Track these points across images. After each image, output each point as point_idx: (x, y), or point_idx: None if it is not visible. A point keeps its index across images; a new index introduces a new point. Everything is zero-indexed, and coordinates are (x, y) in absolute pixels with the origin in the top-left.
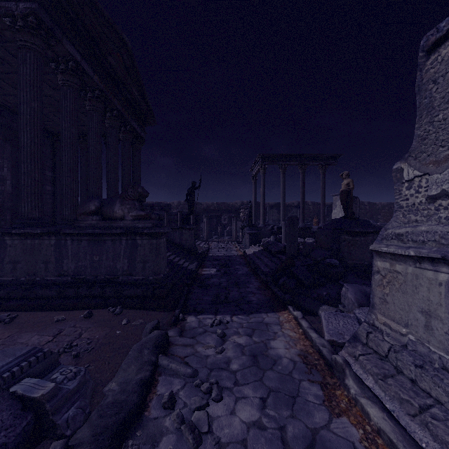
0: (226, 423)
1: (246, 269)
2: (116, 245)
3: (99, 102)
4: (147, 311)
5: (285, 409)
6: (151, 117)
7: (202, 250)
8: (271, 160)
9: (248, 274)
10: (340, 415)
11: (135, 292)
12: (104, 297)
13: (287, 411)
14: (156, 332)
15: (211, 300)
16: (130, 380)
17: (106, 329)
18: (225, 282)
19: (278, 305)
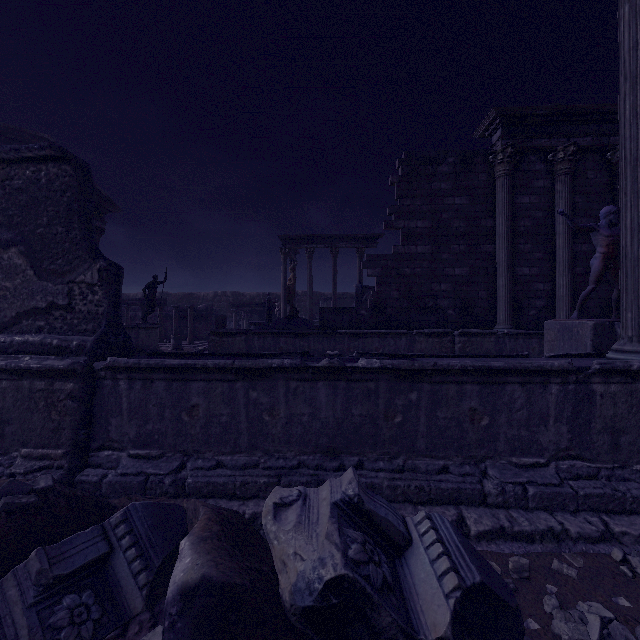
0: None
1: None
2: None
3: None
4: None
5: None
6: (107, 205)
7: None
8: (294, 242)
9: None
10: None
11: None
12: None
13: None
14: None
15: None
16: None
17: None
18: None
19: None
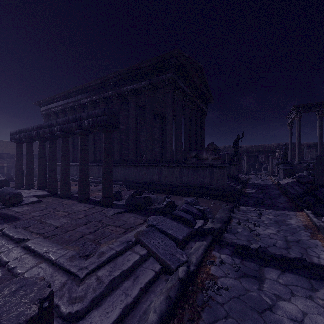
0: (261, 231)
1: (278, 192)
2: (204, 171)
3: (188, 102)
4: (220, 201)
5: (288, 234)
6: (210, 99)
7: (244, 179)
8: (307, 108)
9: (279, 194)
10: (316, 240)
11: (213, 193)
12: (200, 193)
13: (289, 234)
14: (228, 206)
15: (253, 202)
16: (223, 216)
17: (206, 203)
18: (261, 196)
19: (297, 209)
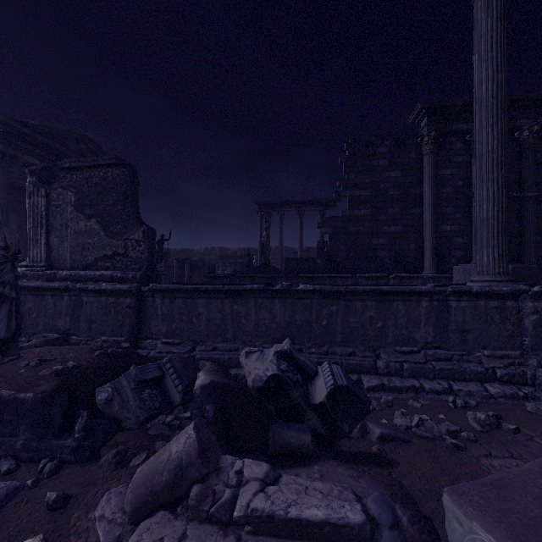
0: None
1: None
2: None
3: None
4: None
5: None
6: None
7: None
8: (268, 207)
9: None
10: None
11: None
12: None
13: None
14: None
15: None
16: None
17: None
18: None
19: None
